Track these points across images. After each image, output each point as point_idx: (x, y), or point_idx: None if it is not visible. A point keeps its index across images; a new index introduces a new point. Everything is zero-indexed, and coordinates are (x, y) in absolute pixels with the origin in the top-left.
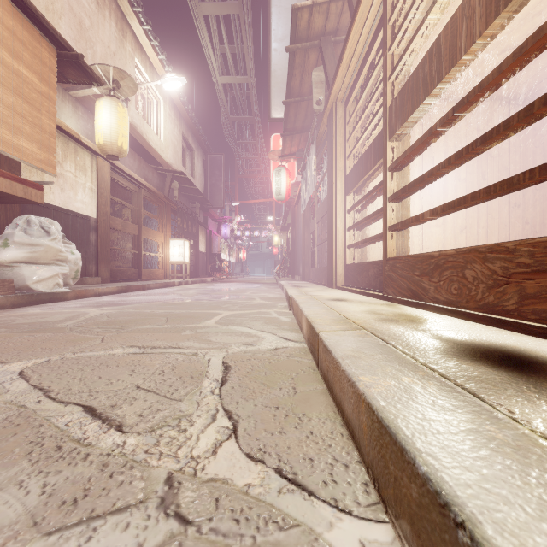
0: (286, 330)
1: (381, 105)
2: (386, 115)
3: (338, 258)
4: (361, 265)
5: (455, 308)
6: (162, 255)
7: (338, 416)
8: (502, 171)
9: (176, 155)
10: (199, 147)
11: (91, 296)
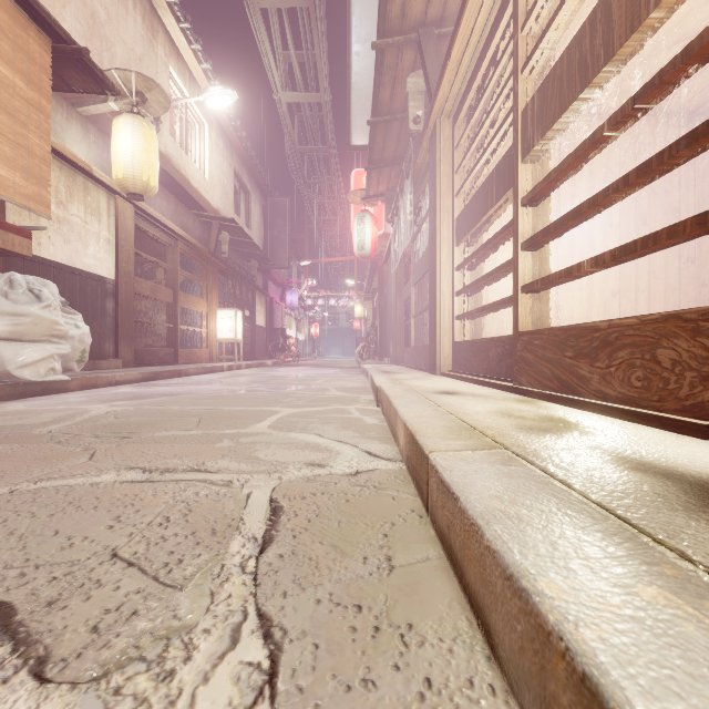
0: (373, 439)
1: (508, 114)
2: (518, 125)
3: (443, 333)
4: (478, 343)
5: (637, 408)
6: (207, 331)
7: (476, 632)
8: (670, 213)
9: (226, 198)
10: (257, 188)
11: (103, 385)
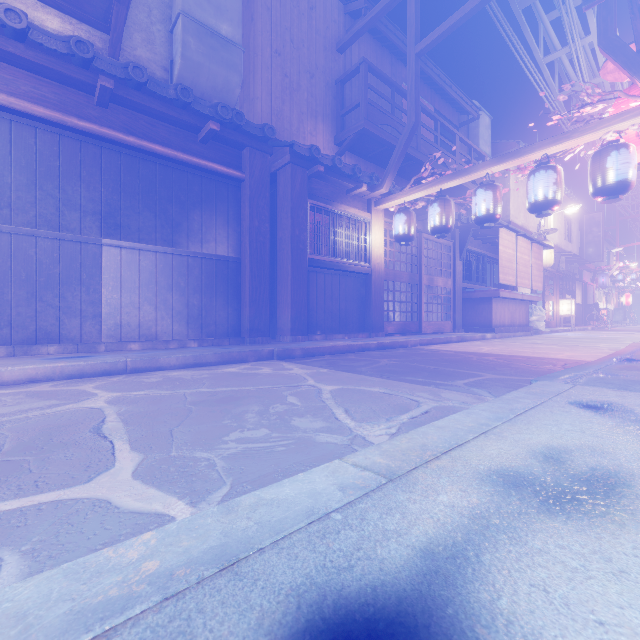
0: None
1: None
2: None
3: None
4: None
5: None
6: (553, 311)
7: None
8: None
9: (560, 235)
10: (575, 213)
11: (543, 333)
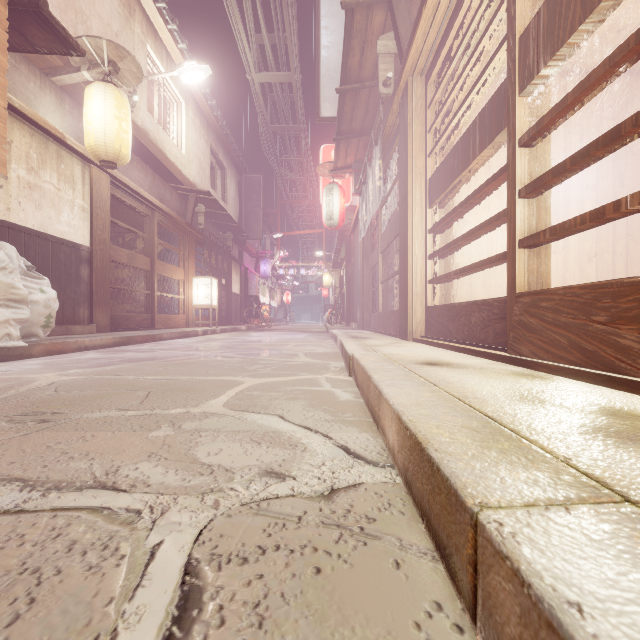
0: (349, 424)
1: (496, 50)
2: (515, 52)
3: (415, 298)
4: (456, 307)
5: None
6: (184, 297)
7: None
8: None
9: (202, 173)
10: (232, 165)
11: (71, 350)
